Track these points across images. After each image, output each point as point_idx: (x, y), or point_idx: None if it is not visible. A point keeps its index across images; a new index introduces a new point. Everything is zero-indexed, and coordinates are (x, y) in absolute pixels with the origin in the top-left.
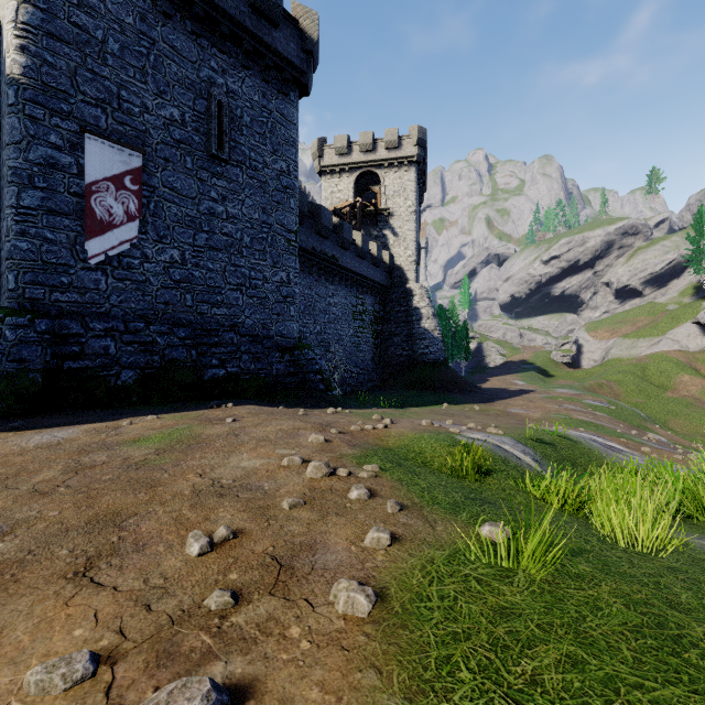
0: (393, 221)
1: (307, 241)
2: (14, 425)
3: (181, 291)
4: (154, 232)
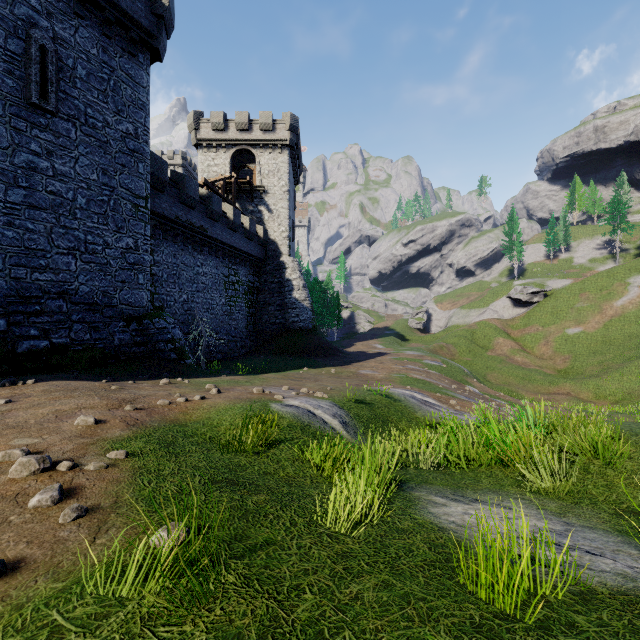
0: (268, 199)
1: (170, 210)
2: None
3: None
4: None
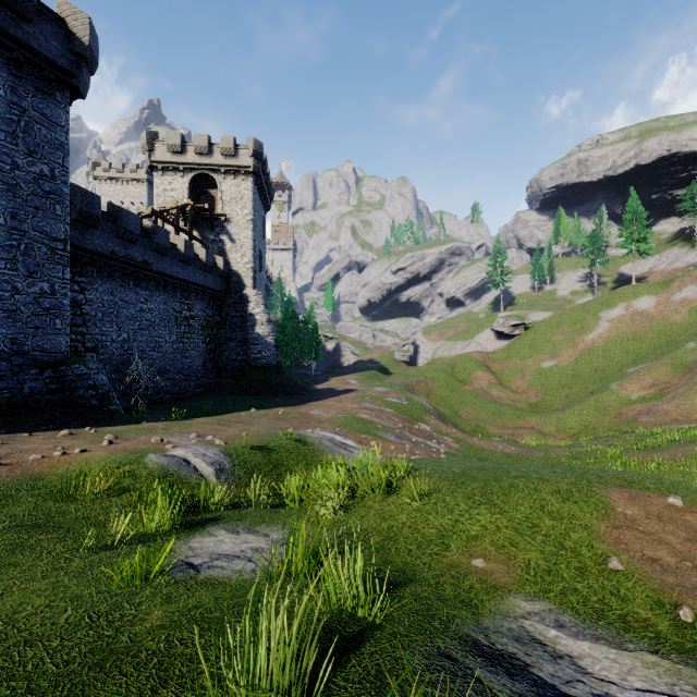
0: (231, 228)
1: (105, 245)
2: None
3: None
4: None
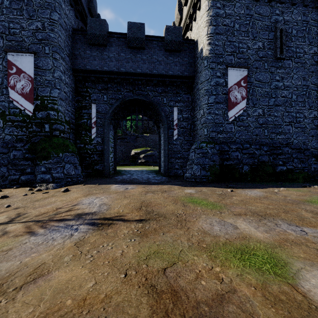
0: None
1: None
2: (231, 186)
3: (262, 128)
4: (251, 103)
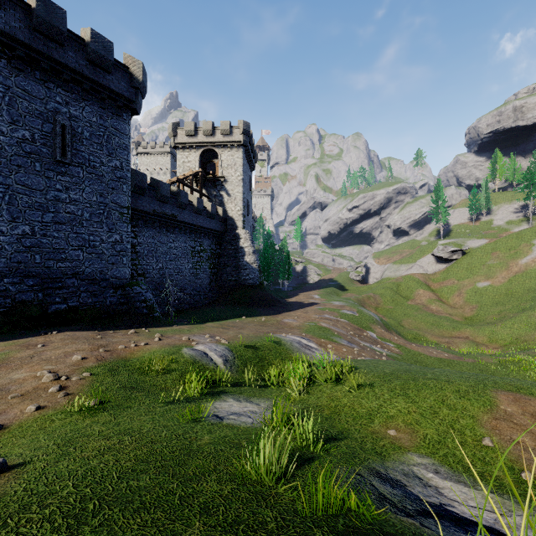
0: (227, 186)
1: (149, 206)
2: None
3: (31, 253)
4: (9, 215)
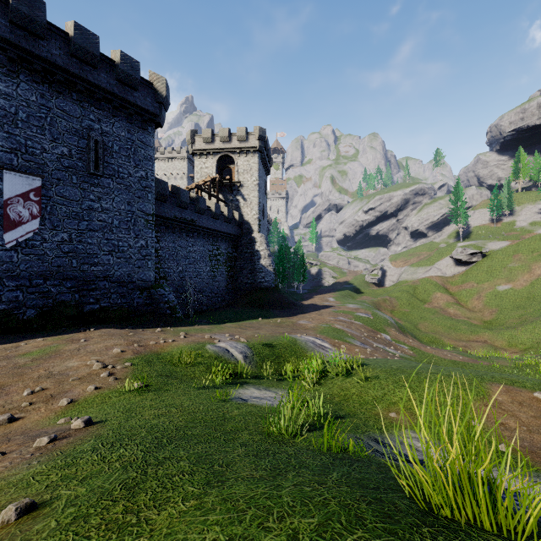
0: (243, 190)
1: (170, 212)
2: None
3: (69, 258)
4: (50, 224)
